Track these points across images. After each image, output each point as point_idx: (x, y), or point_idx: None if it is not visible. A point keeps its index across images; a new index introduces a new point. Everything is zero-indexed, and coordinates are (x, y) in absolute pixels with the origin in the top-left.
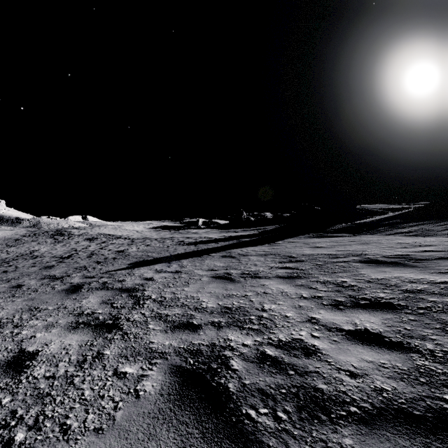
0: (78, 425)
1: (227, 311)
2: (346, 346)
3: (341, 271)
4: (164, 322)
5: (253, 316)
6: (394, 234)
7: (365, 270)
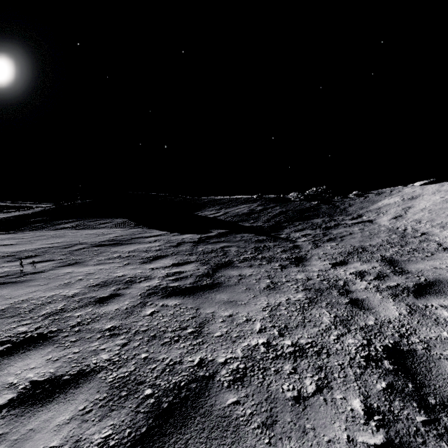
0: (191, 315)
1: (103, 285)
2: (181, 267)
3: (100, 252)
4: (79, 308)
5: (127, 279)
6: (61, 229)
7: (113, 249)
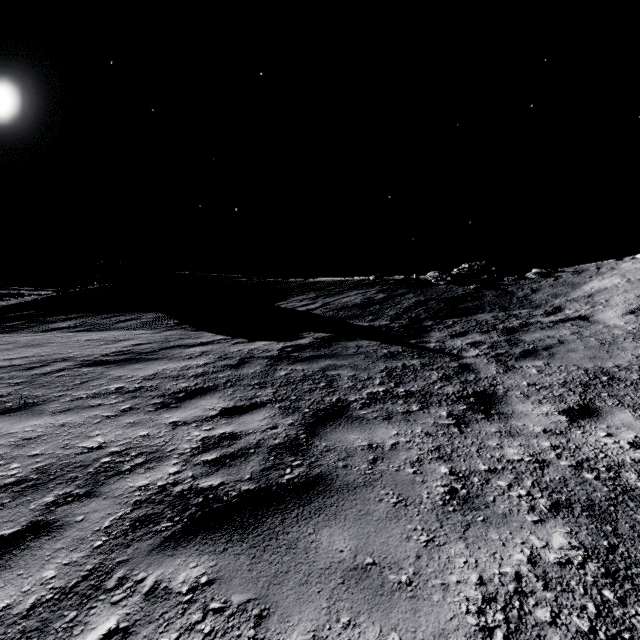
0: None
1: (31, 483)
2: (239, 420)
3: (87, 380)
4: None
5: (104, 458)
6: (52, 330)
7: (117, 372)
